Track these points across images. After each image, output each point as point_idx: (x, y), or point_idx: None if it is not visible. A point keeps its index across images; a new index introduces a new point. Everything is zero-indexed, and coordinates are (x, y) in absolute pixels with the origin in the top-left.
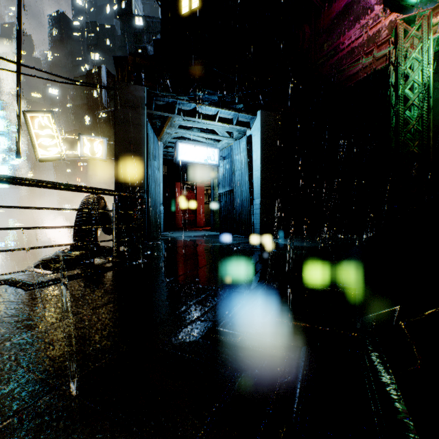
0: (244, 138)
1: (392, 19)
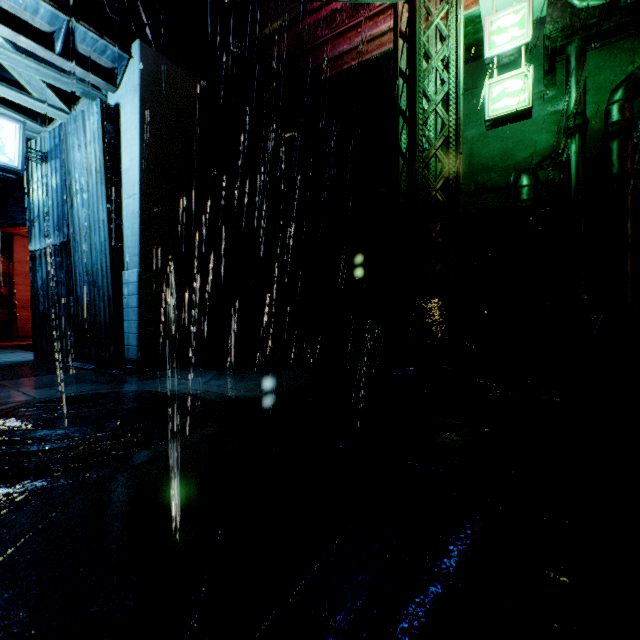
0: (95, 106)
1: None
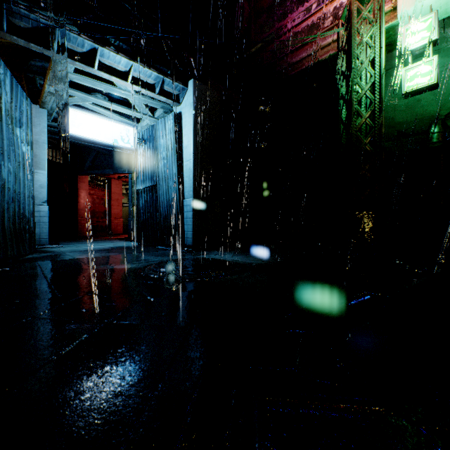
0: (171, 116)
1: (336, 5)
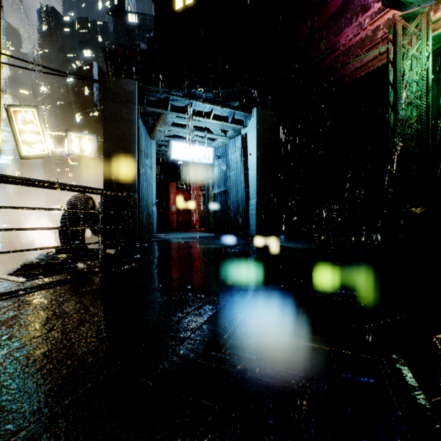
0: (240, 137)
1: (389, 17)
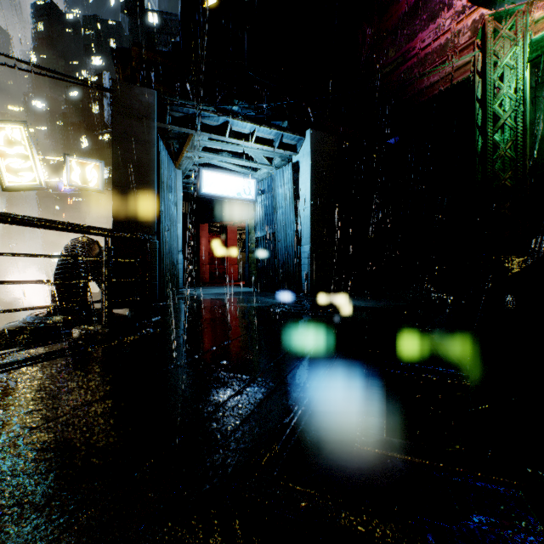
0: (289, 166)
1: (475, 18)
